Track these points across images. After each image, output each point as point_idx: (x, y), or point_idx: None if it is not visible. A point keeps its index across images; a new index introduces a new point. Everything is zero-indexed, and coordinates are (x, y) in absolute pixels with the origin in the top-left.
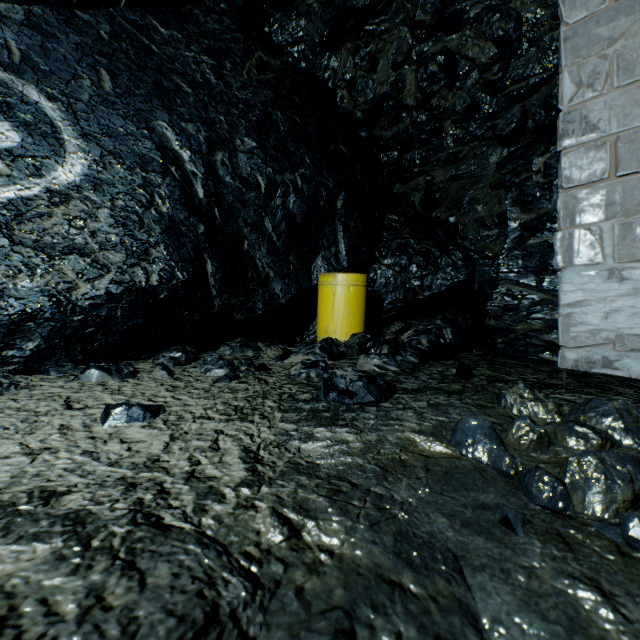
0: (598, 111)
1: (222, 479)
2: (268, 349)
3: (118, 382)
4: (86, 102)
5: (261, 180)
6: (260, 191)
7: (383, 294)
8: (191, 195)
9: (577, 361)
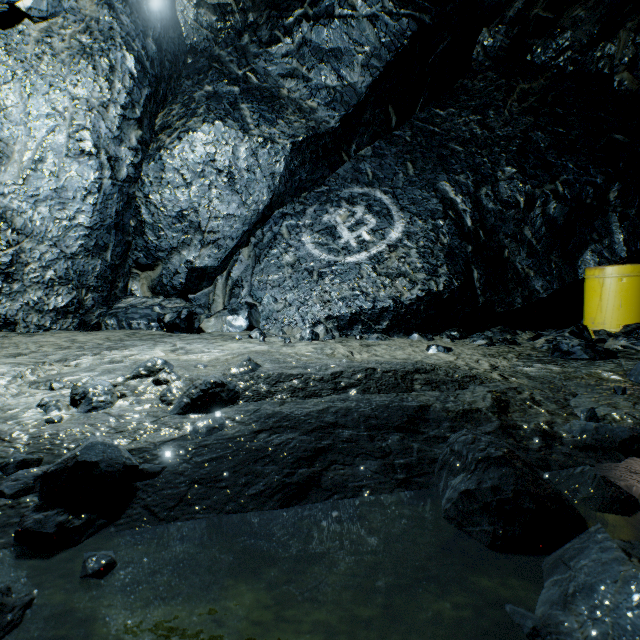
0: None
1: (479, 367)
2: (522, 333)
3: (426, 341)
4: (401, 188)
5: (519, 198)
6: (519, 207)
7: None
8: (462, 226)
9: None
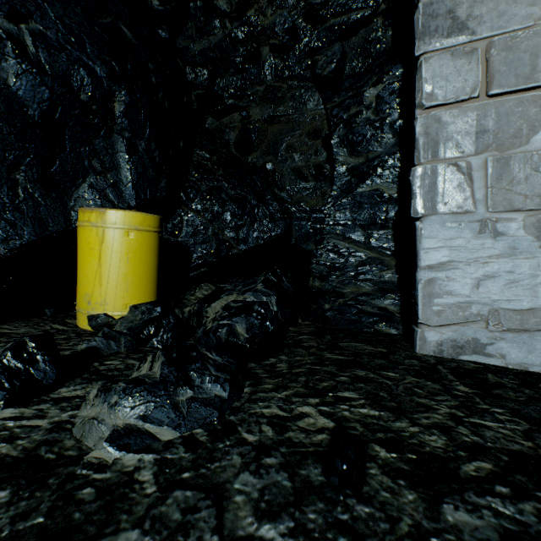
0: (467, 5)
1: None
2: None
3: None
4: None
5: None
6: None
7: (191, 246)
8: None
9: (441, 344)
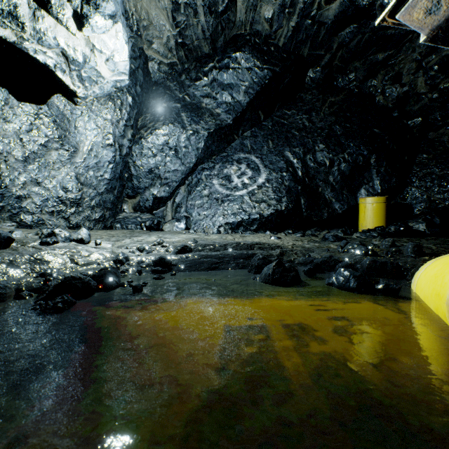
0: None
1: (286, 244)
2: (323, 231)
3: (273, 235)
4: (265, 155)
5: (326, 161)
6: (326, 166)
7: (413, 205)
8: (296, 176)
9: None
